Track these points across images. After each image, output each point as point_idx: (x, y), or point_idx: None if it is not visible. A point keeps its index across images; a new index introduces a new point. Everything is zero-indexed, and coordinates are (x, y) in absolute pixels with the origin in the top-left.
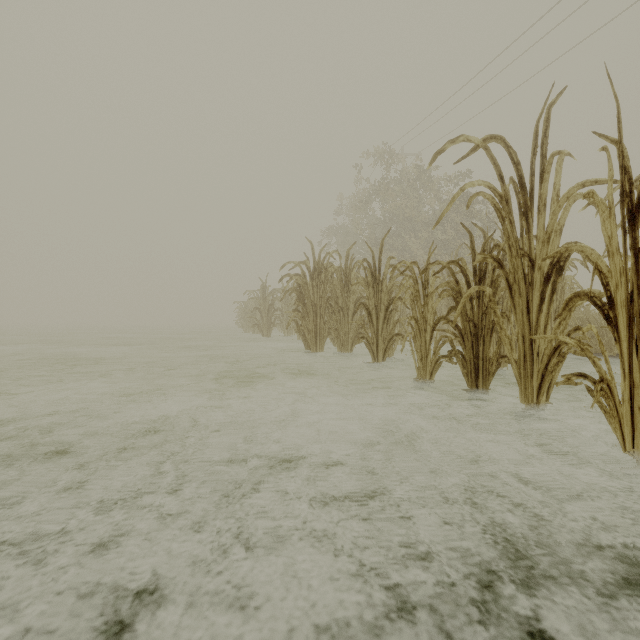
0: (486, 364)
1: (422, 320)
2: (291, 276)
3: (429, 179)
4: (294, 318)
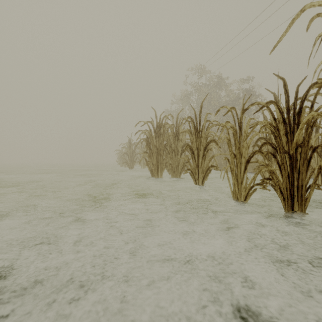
0: (301, 190)
1: (238, 154)
2: (142, 131)
3: (221, 82)
4: (147, 158)
